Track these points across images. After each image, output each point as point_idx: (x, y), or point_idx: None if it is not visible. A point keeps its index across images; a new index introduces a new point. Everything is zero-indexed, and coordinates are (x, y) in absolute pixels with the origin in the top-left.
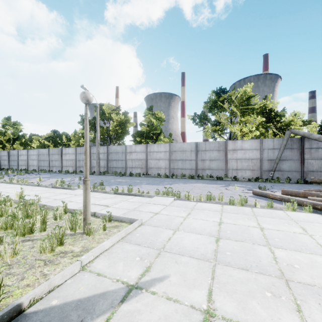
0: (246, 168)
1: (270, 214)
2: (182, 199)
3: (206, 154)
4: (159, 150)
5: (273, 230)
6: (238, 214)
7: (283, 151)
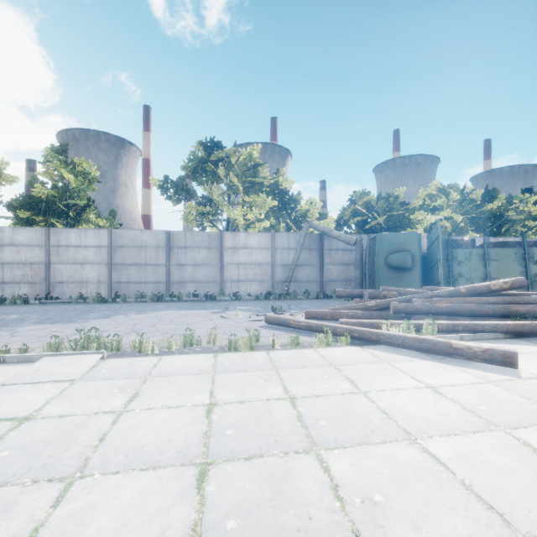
0: (252, 278)
1: (299, 359)
2: (126, 353)
3: (186, 254)
4: (84, 243)
5: (311, 399)
6: (246, 372)
7: (300, 253)
